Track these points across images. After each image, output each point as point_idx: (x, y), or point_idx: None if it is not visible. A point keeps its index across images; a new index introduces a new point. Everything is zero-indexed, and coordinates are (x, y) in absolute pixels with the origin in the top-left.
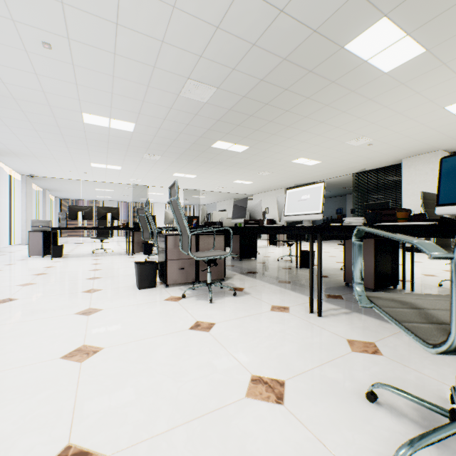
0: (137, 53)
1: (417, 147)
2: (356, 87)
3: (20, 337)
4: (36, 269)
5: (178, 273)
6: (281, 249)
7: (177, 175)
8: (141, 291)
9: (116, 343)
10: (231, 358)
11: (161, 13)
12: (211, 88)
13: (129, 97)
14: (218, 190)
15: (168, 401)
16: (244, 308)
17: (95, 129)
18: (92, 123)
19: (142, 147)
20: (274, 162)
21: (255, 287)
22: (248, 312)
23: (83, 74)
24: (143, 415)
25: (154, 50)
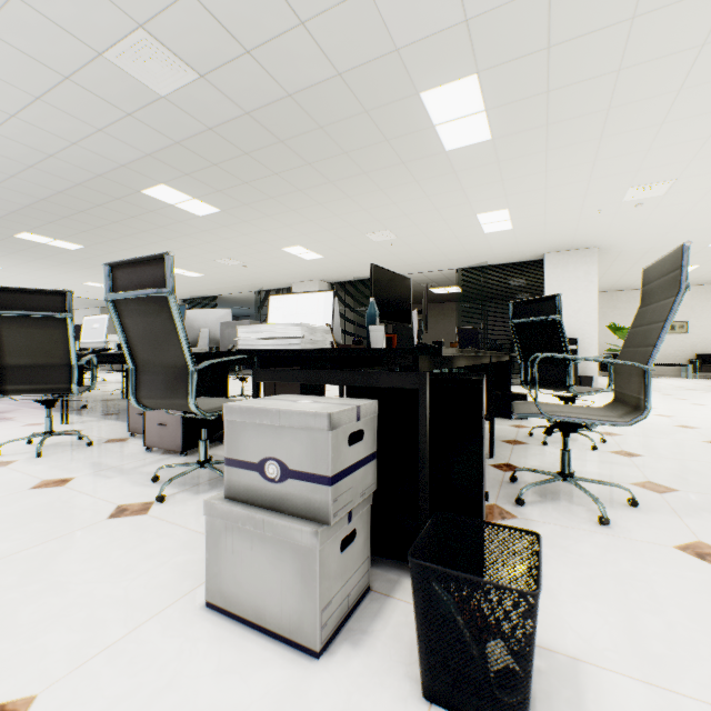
0: None
1: (294, 274)
2: (182, 220)
3: None
4: None
5: None
6: None
7: None
8: None
9: None
10: None
11: None
12: None
13: None
14: None
15: None
16: None
17: None
18: None
19: None
20: None
21: (32, 416)
22: None
23: None
24: None
25: None
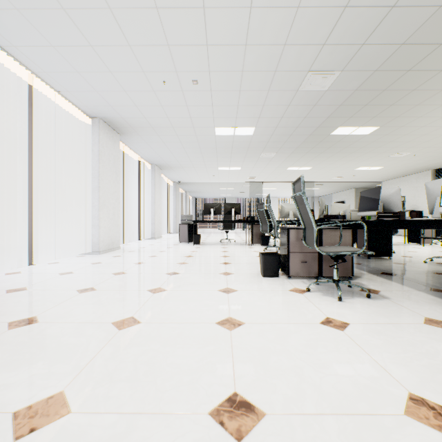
0: (261, 63)
1: None
2: None
3: (187, 301)
4: (186, 252)
5: (300, 266)
6: (427, 248)
7: (290, 169)
8: (265, 279)
9: (254, 321)
10: (377, 365)
11: (285, 18)
12: (333, 74)
13: (251, 105)
14: (335, 180)
15: (311, 387)
16: (383, 313)
17: (223, 139)
18: (221, 134)
19: (259, 148)
20: (416, 138)
21: (395, 291)
22: (390, 319)
23: (217, 96)
24: (290, 391)
25: (276, 56)
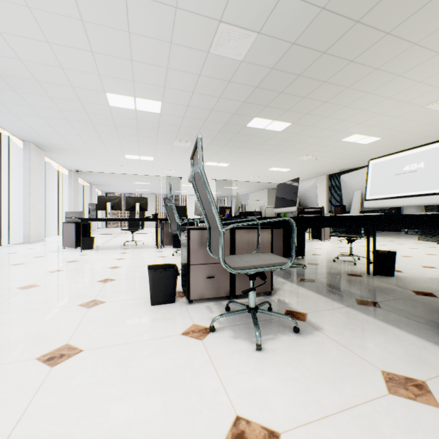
0: None
1: None
2: None
3: None
4: (57, 264)
5: (205, 284)
6: (328, 244)
7: (208, 164)
8: (153, 308)
9: None
10: None
11: None
12: (249, 35)
13: (151, 64)
14: (251, 180)
15: None
16: (325, 374)
17: (122, 113)
18: (117, 106)
19: (171, 133)
20: (319, 142)
21: (324, 312)
22: (340, 392)
23: (96, 34)
24: None
25: None
